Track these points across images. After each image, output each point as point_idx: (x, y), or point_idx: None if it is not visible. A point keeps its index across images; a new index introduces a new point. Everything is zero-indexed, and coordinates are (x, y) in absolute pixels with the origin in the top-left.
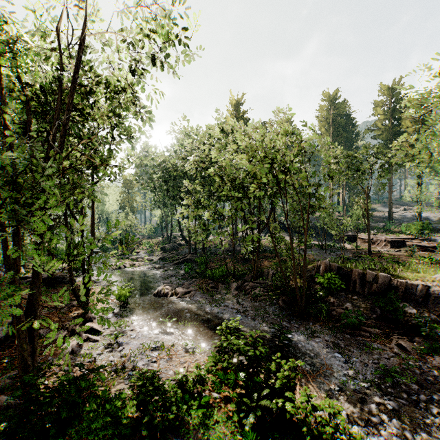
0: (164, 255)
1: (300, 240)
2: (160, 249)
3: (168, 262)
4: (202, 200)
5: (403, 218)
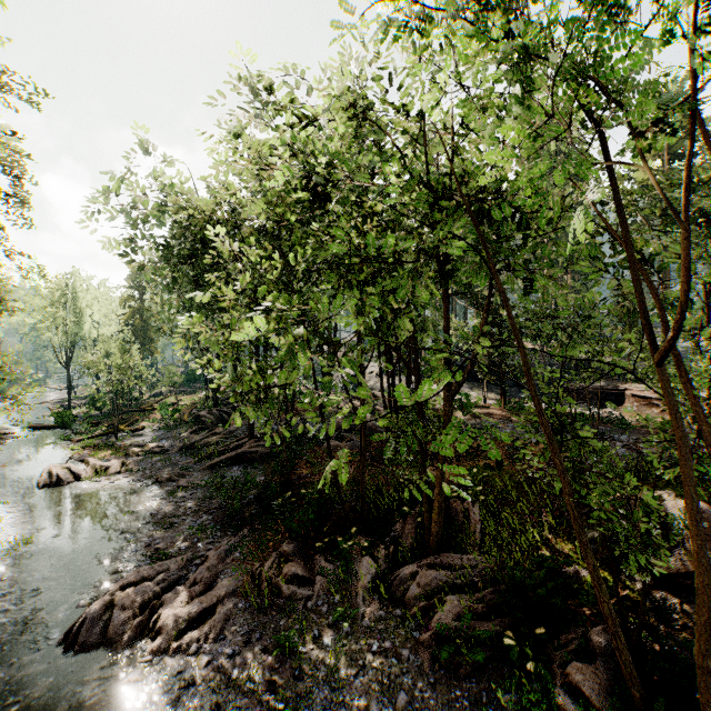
0: (194, 438)
1: (505, 400)
2: (193, 420)
3: (197, 458)
4: (261, 291)
5: (686, 353)
